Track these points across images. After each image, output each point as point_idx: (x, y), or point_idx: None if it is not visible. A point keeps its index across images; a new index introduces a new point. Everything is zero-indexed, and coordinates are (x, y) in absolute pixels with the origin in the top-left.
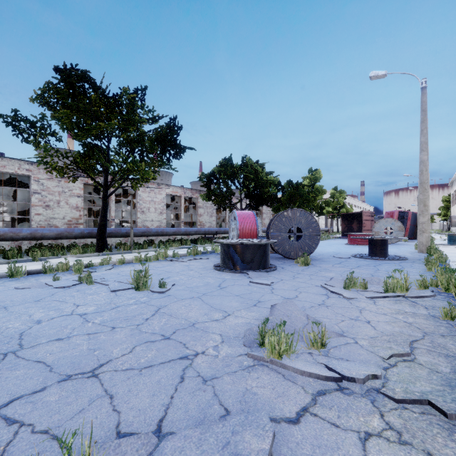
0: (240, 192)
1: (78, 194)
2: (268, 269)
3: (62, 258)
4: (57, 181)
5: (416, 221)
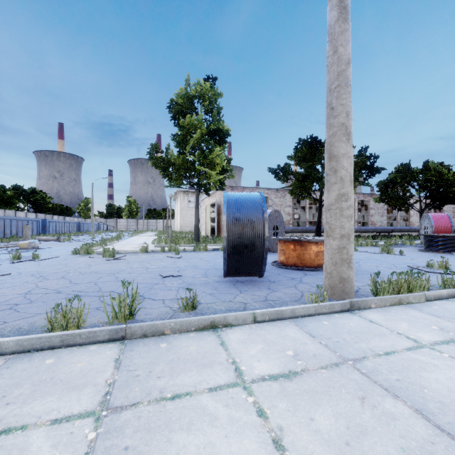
0: (419, 193)
1: (289, 205)
2: None
3: None
4: (279, 198)
5: None
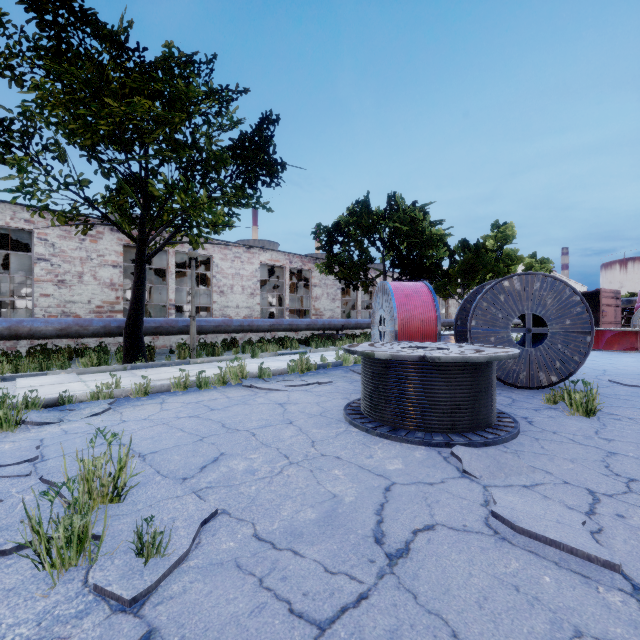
0: (383, 258)
1: (113, 263)
2: (501, 432)
3: (46, 377)
4: (78, 240)
5: None
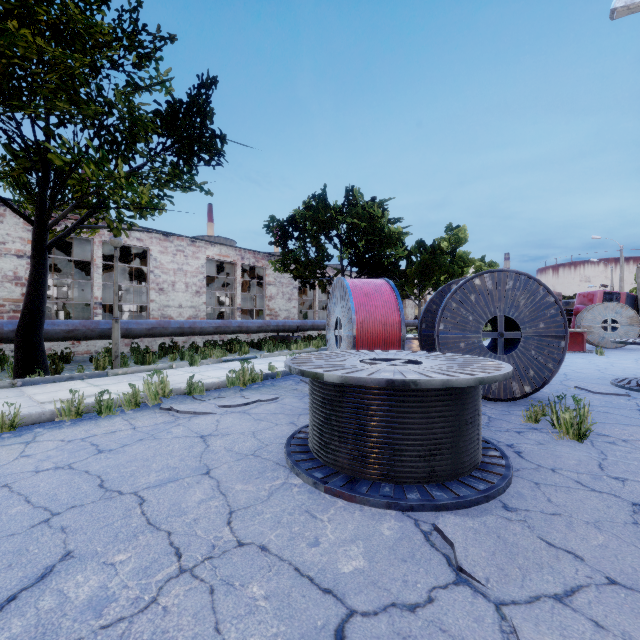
0: (341, 256)
1: (18, 252)
2: (492, 476)
3: None
4: None
5: (633, 308)
